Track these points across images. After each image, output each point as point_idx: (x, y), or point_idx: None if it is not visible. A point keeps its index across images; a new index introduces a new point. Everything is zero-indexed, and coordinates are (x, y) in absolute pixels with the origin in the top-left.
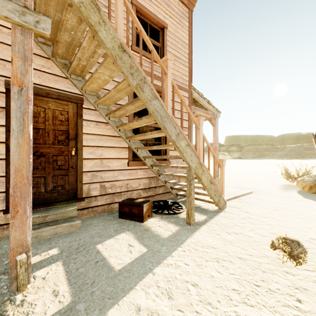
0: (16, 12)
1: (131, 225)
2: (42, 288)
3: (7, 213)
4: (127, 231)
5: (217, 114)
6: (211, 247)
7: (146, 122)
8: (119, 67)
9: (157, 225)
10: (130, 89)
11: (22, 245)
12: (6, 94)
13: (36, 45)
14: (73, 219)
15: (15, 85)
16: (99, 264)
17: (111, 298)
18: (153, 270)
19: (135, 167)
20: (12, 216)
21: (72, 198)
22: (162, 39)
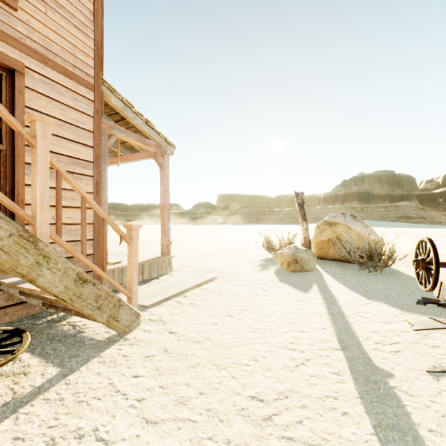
0: None
1: None
2: None
3: None
4: None
5: (168, 149)
6: None
7: None
8: None
9: None
10: None
11: None
12: None
13: None
14: None
15: None
16: None
17: None
18: None
19: None
20: None
21: None
22: None
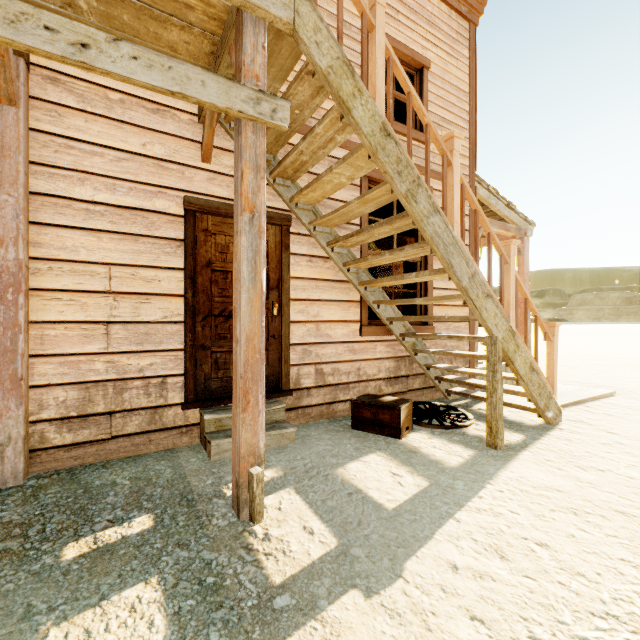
0: (250, 102)
1: (380, 442)
2: (284, 521)
3: (187, 409)
4: (377, 451)
5: (528, 229)
6: (553, 489)
7: (410, 254)
8: (380, 164)
9: (429, 445)
10: (388, 197)
11: (254, 454)
12: (186, 219)
13: (223, 134)
14: (283, 425)
15: (245, 211)
16: (355, 497)
17: (401, 547)
18: (454, 515)
19: (372, 338)
20: (242, 408)
21: (273, 389)
22: (419, 91)
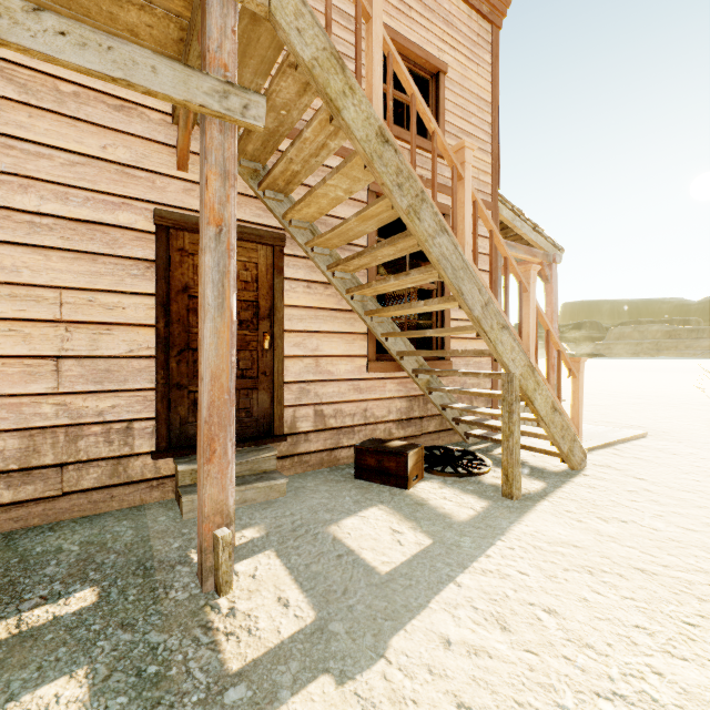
0: (214, 95)
1: (384, 494)
2: (257, 591)
3: (158, 458)
4: (379, 504)
5: (557, 255)
6: (570, 545)
7: (417, 280)
8: (376, 174)
9: (438, 496)
10: (389, 214)
11: (222, 512)
12: (157, 236)
13: None
14: (272, 476)
15: (210, 225)
16: (345, 560)
17: (389, 619)
18: (455, 578)
19: (381, 375)
20: (206, 459)
21: (264, 434)
22: (435, 98)
